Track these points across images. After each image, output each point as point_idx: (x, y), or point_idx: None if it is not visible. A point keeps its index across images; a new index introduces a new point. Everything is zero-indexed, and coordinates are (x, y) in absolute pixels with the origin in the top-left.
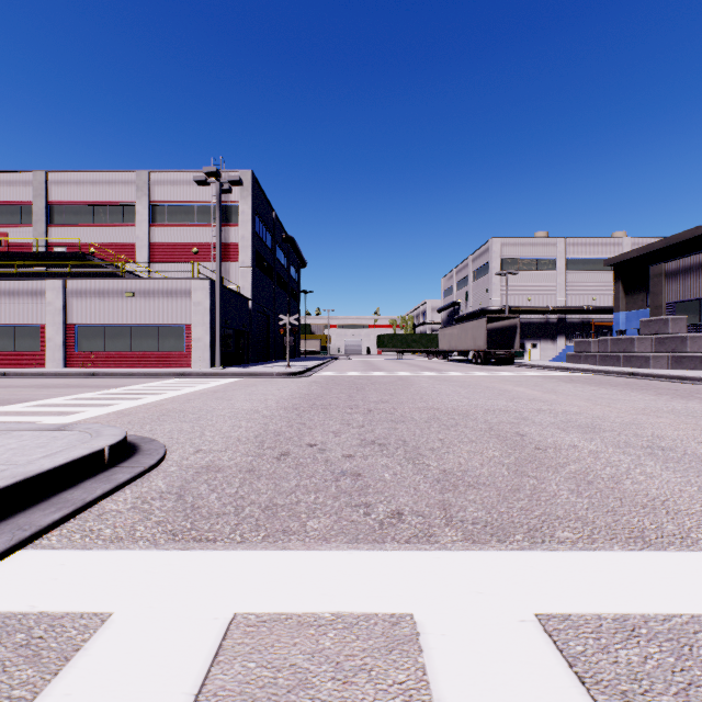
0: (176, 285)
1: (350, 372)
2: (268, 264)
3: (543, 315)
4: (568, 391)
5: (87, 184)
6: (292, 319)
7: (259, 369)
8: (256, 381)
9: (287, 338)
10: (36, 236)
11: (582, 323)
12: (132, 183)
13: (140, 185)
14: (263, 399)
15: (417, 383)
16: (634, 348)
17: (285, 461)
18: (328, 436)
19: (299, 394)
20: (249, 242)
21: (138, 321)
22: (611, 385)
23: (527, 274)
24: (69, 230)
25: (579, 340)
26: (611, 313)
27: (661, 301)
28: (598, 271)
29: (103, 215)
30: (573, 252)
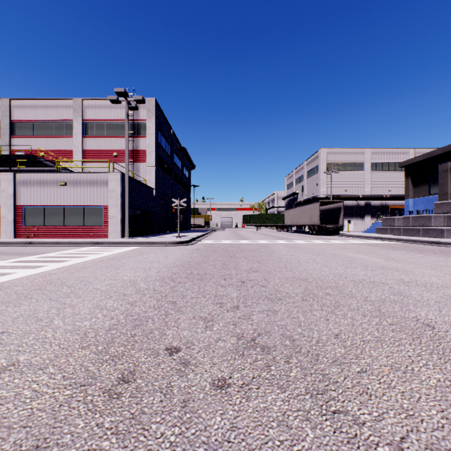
0: (96, 177)
1: (224, 240)
2: (167, 165)
3: (355, 201)
4: (403, 258)
5: (39, 108)
6: (181, 202)
7: (157, 238)
8: (151, 248)
9: (178, 216)
10: (3, 144)
11: (382, 206)
12: (70, 107)
13: (76, 109)
14: (148, 268)
15: (276, 250)
16: (431, 223)
17: (118, 403)
18: (197, 327)
19: (181, 261)
20: (153, 149)
21: (69, 204)
22: (430, 252)
23: (344, 173)
24: (26, 140)
25: (386, 218)
26: (401, 199)
27: (448, 189)
28: (392, 171)
29: (50, 130)
30: (375, 158)
